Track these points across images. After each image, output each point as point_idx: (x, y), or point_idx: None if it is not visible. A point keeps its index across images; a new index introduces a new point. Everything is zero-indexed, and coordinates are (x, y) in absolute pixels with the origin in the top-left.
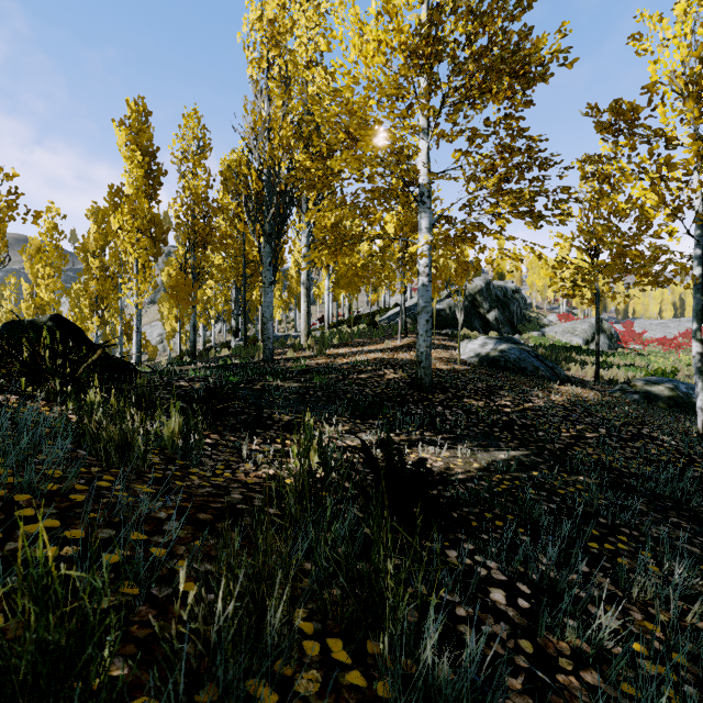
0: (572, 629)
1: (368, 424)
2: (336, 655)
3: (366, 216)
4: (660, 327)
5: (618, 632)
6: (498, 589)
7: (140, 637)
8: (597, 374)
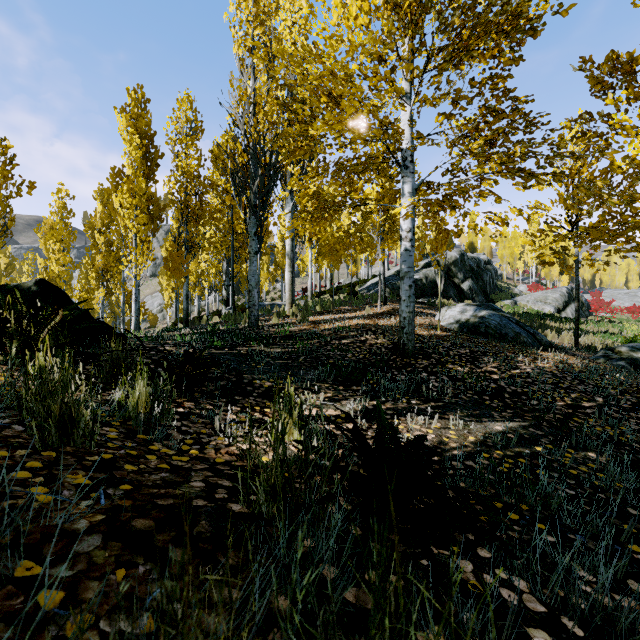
0: None
1: (351, 391)
2: None
3: (348, 184)
4: (628, 297)
5: None
6: (539, 630)
7: None
8: (576, 340)
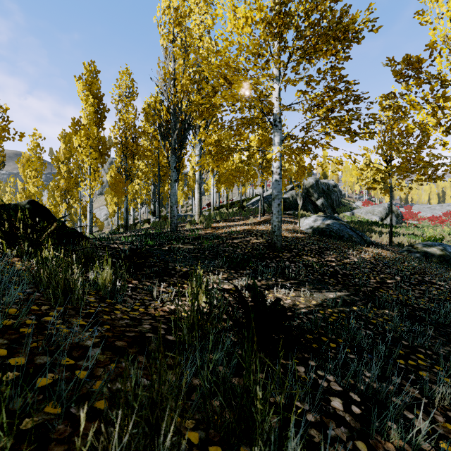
0: (396, 433)
1: (239, 273)
2: None
3: (238, 135)
4: (429, 210)
5: (428, 432)
6: (336, 398)
7: None
8: (390, 239)
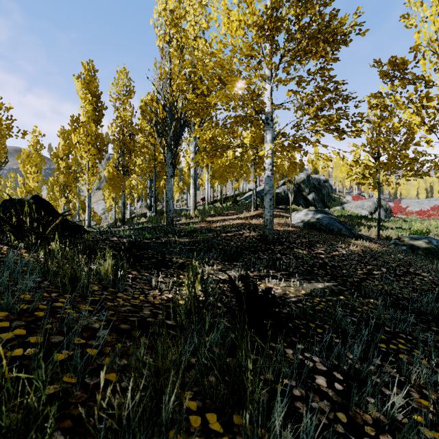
0: (373, 405)
1: (233, 265)
2: (212, 425)
3: (231, 133)
4: (417, 204)
5: (404, 406)
6: (321, 376)
7: (75, 414)
8: (378, 233)
